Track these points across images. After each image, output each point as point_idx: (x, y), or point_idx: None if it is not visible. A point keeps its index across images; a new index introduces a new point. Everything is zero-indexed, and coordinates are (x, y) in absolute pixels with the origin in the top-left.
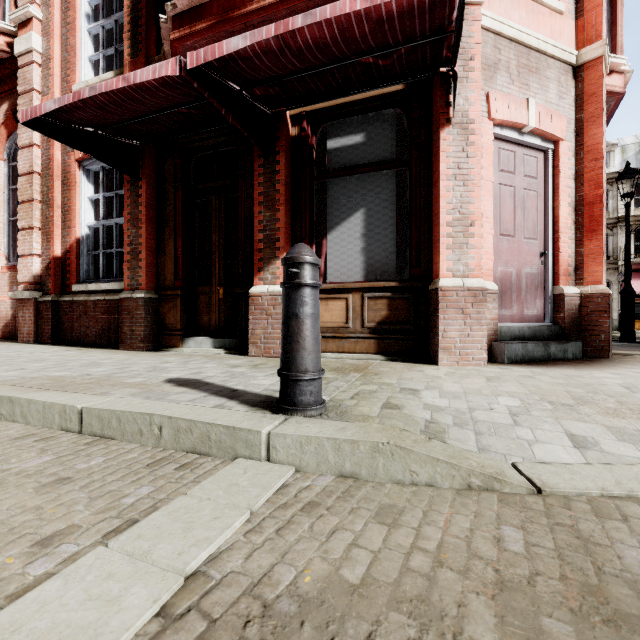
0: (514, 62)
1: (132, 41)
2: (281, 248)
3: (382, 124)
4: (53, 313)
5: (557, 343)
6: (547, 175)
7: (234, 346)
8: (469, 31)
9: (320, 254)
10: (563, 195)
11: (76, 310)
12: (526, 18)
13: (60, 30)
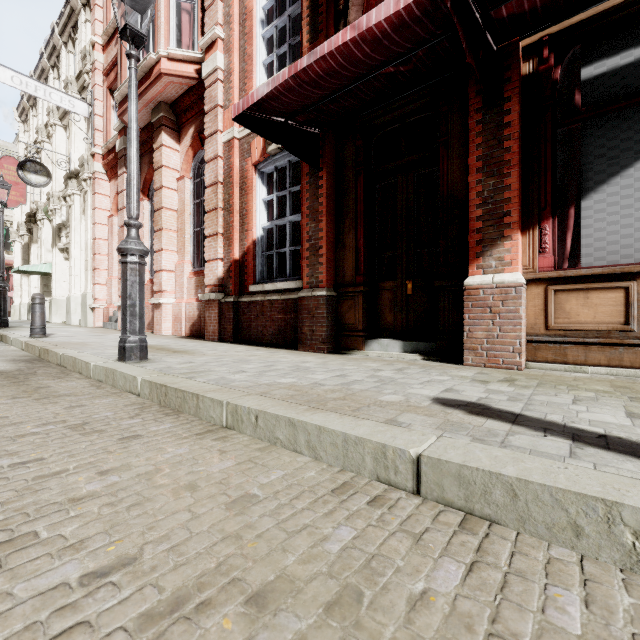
0: None
1: (311, 25)
2: (512, 224)
3: None
4: (234, 313)
5: None
6: None
7: (431, 351)
8: None
9: (564, 229)
10: None
11: (253, 310)
12: None
13: (238, 43)
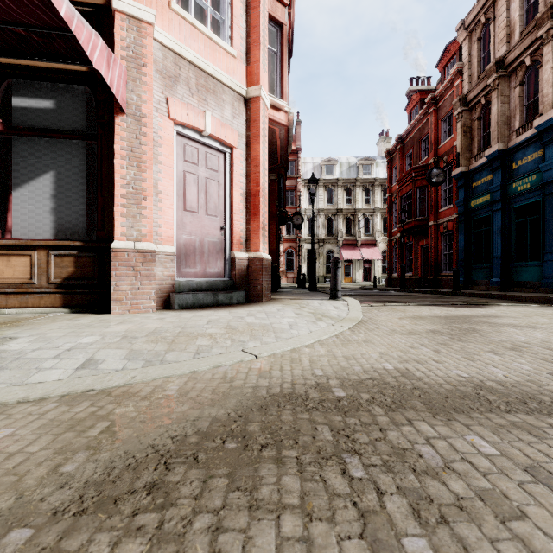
0: (194, 80)
1: None
2: None
3: (72, 97)
4: None
5: (224, 293)
6: (226, 171)
7: None
8: (142, 42)
9: (7, 209)
10: (237, 187)
11: None
12: (205, 50)
13: None
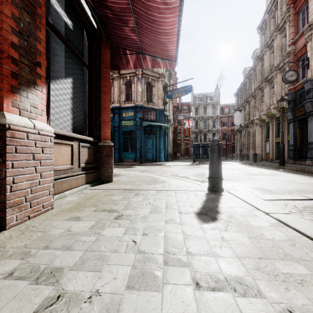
0: None
1: None
2: (43, 78)
3: (79, 30)
4: None
5: None
6: None
7: None
8: None
9: None
10: None
11: None
12: None
13: None
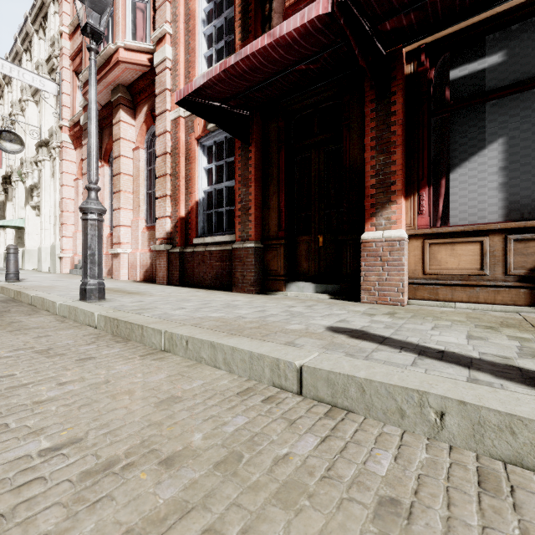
0: None
1: (242, 27)
2: (397, 191)
3: (532, 34)
4: (180, 261)
5: None
6: None
7: (337, 292)
8: None
9: (437, 195)
10: None
11: (196, 259)
12: None
13: (184, 38)
